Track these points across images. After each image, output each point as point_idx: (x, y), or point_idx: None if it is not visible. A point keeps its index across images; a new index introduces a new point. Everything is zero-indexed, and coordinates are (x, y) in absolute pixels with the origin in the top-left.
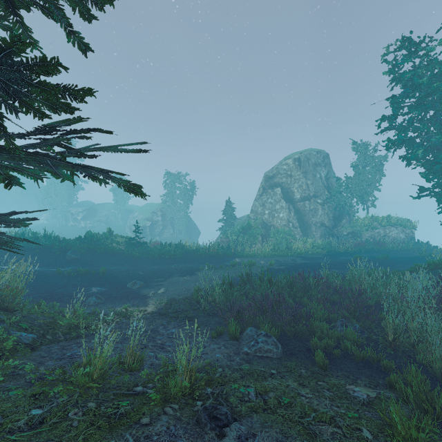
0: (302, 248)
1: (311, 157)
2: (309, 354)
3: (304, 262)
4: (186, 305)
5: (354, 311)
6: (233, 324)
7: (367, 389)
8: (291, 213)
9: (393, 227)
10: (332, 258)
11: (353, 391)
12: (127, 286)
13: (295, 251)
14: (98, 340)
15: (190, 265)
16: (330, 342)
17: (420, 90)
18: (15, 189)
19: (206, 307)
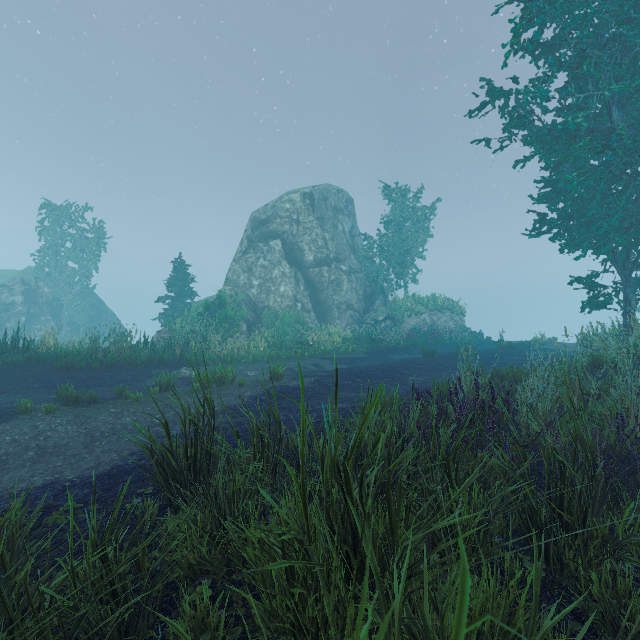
0: (328, 344)
1: (329, 195)
2: None
3: (338, 367)
4: None
5: None
6: None
7: None
8: (300, 286)
9: (441, 312)
10: (382, 358)
11: None
12: None
13: (315, 349)
14: None
15: (3, 399)
16: None
17: (573, 1)
18: None
19: None
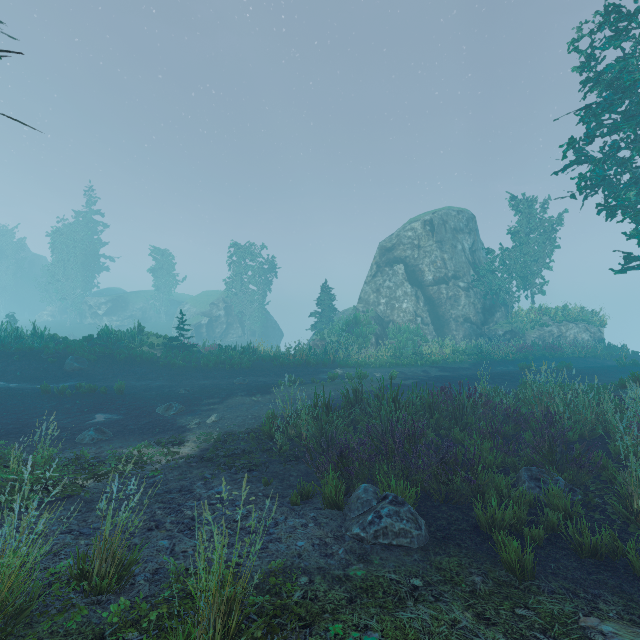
0: (438, 355)
1: (448, 218)
2: (479, 538)
3: (442, 374)
4: (250, 443)
5: (550, 453)
6: (331, 480)
7: (627, 627)
8: (420, 303)
9: (572, 323)
10: (485, 369)
11: (603, 637)
12: (156, 411)
13: (427, 359)
14: (7, 531)
15: (263, 379)
16: (520, 514)
17: (630, 96)
18: (5, 270)
19: (285, 447)
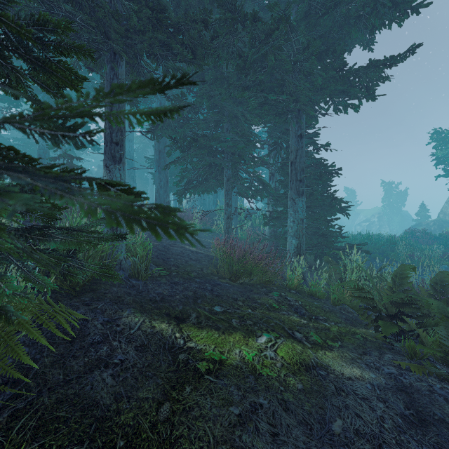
0: None
1: None
2: None
3: None
4: None
5: None
6: None
7: None
8: None
9: None
10: None
11: None
12: None
13: None
14: None
15: None
16: None
17: None
18: None
19: None
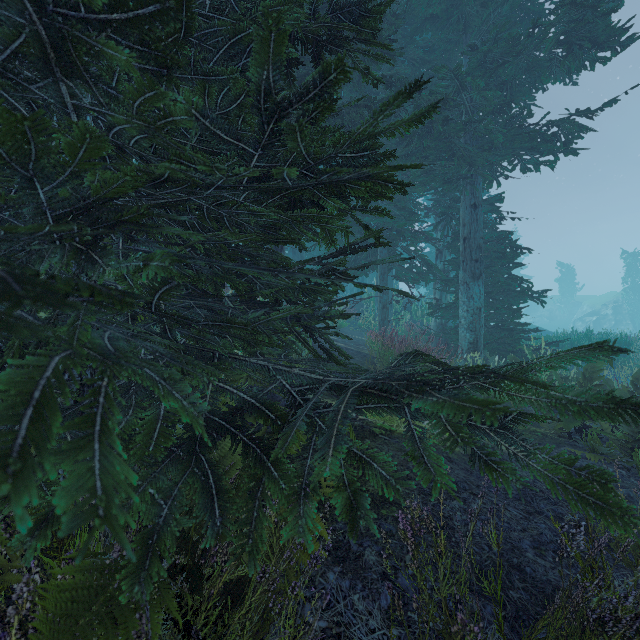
0: None
1: None
2: None
3: None
4: None
5: None
6: None
7: None
8: None
9: None
10: None
11: None
12: None
13: None
14: None
15: None
16: None
17: None
18: None
19: None
